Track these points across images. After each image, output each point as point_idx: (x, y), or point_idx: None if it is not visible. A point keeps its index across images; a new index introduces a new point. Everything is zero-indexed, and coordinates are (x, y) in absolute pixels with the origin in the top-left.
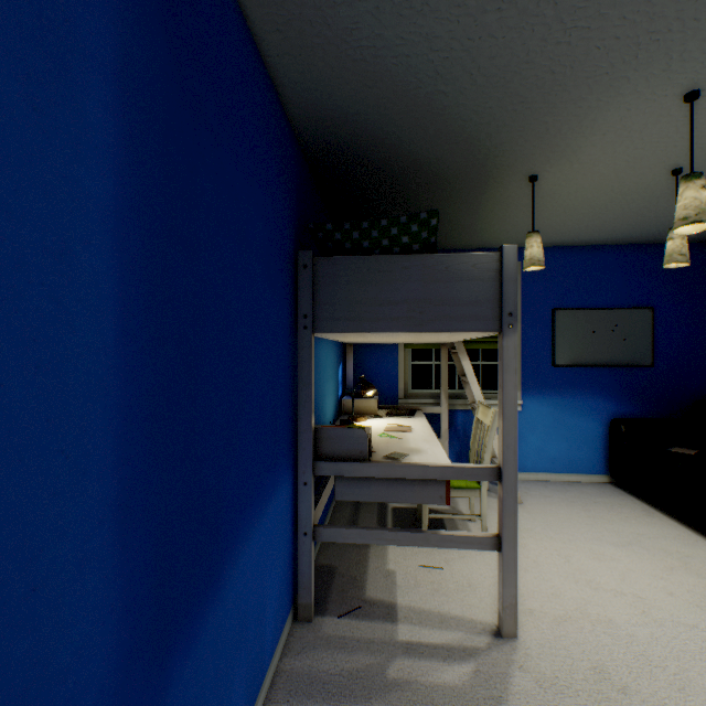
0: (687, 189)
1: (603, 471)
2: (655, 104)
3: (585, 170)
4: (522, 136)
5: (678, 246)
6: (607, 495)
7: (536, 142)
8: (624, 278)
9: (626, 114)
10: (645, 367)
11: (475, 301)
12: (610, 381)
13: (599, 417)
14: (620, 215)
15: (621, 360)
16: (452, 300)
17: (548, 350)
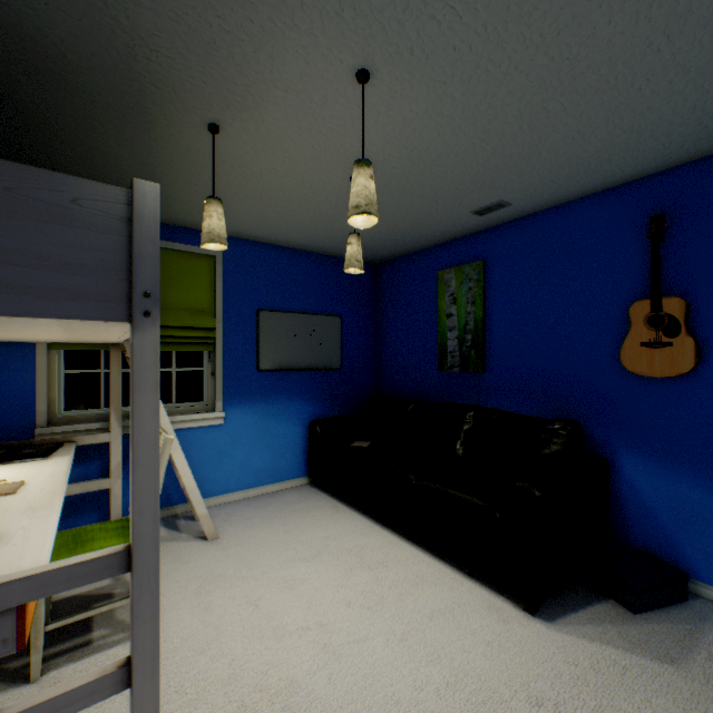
0: (360, 175)
1: (304, 473)
2: (333, 69)
3: (274, 142)
4: (180, 34)
5: (356, 252)
6: (306, 499)
7: (205, 61)
8: (321, 286)
9: (306, 68)
10: (337, 370)
11: (80, 265)
12: (310, 384)
13: (301, 420)
14: (314, 218)
15: (318, 363)
16: (25, 255)
17: (254, 353)
